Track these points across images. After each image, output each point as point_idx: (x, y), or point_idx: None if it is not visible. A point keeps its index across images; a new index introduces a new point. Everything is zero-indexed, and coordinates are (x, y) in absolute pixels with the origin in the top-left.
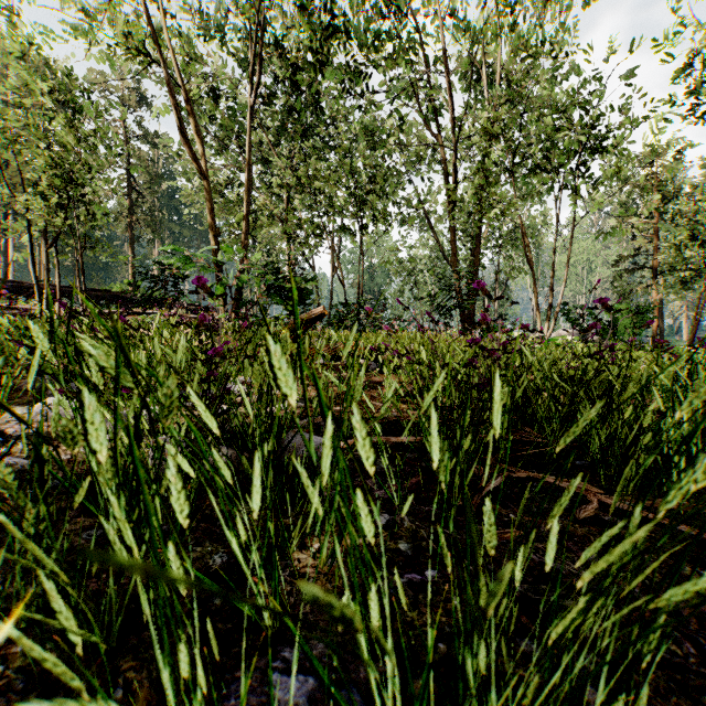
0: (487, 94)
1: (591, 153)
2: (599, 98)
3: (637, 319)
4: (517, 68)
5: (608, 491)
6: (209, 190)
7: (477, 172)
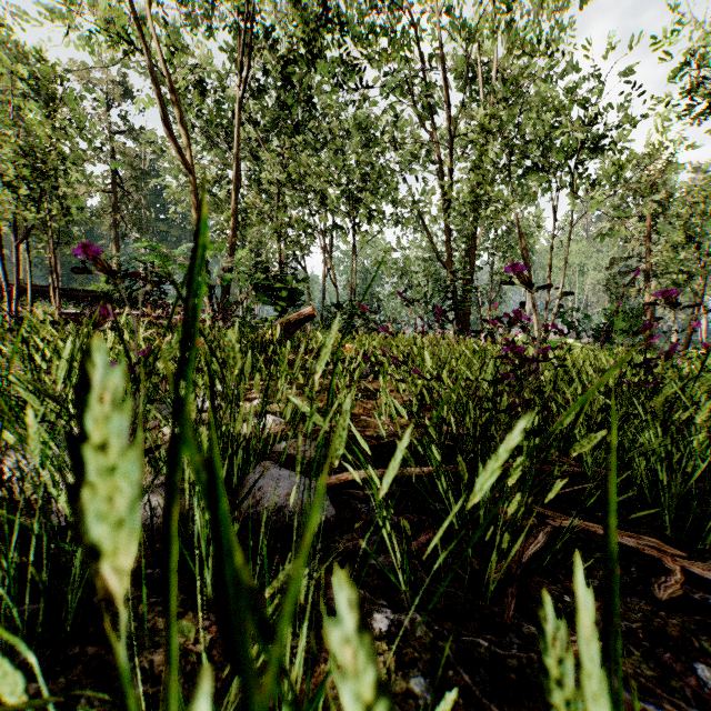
0: (482, 92)
1: (590, 152)
2: (598, 95)
3: (631, 322)
4: (513, 67)
5: (676, 544)
6: (194, 185)
7: (473, 170)
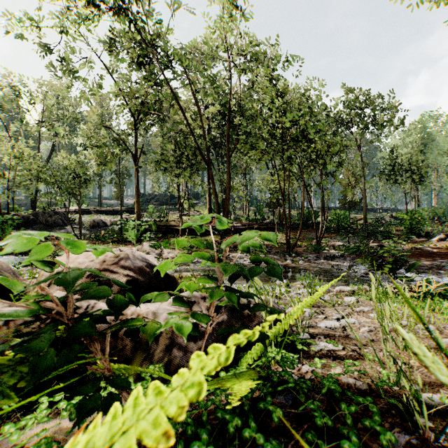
0: None
1: None
2: None
3: None
4: None
5: None
6: None
7: None
